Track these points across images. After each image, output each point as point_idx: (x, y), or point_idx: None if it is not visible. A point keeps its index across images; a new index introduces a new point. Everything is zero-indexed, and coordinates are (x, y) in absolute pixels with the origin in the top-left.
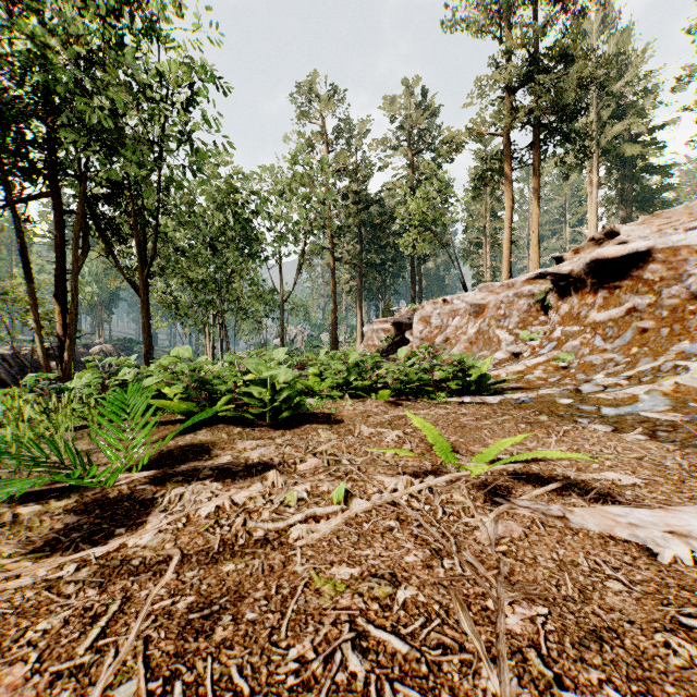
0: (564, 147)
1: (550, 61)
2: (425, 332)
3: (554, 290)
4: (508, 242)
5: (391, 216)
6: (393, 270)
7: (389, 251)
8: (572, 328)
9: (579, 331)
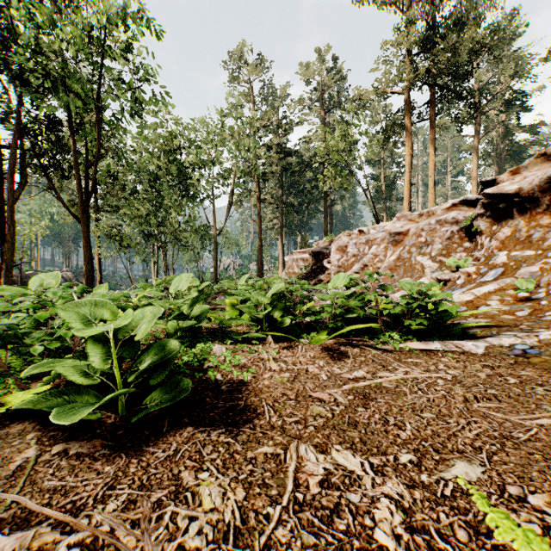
0: (457, 103)
1: (445, 29)
2: (342, 260)
3: (487, 214)
4: (408, 184)
5: (308, 164)
6: (309, 211)
7: (305, 194)
8: (523, 252)
9: (536, 256)
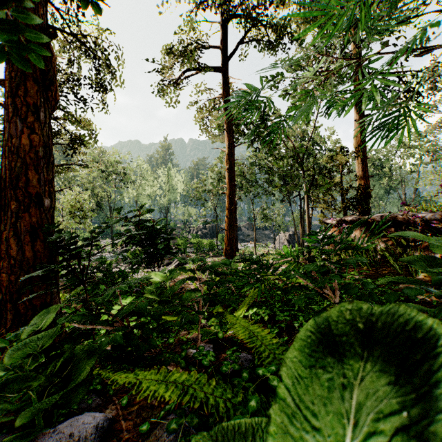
0: None
1: None
2: None
3: None
4: None
5: None
6: None
7: None
8: None
9: None
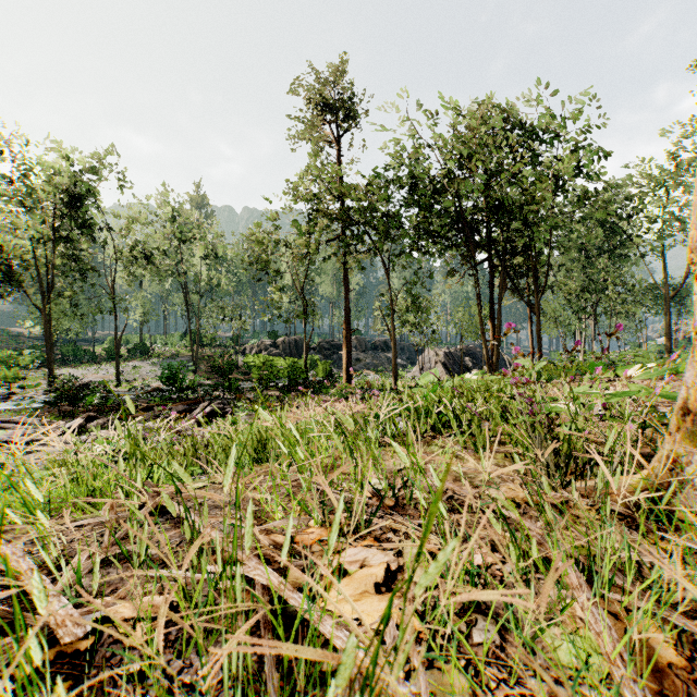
0: None
1: None
2: None
3: None
4: None
5: None
6: None
7: None
8: None
9: None
